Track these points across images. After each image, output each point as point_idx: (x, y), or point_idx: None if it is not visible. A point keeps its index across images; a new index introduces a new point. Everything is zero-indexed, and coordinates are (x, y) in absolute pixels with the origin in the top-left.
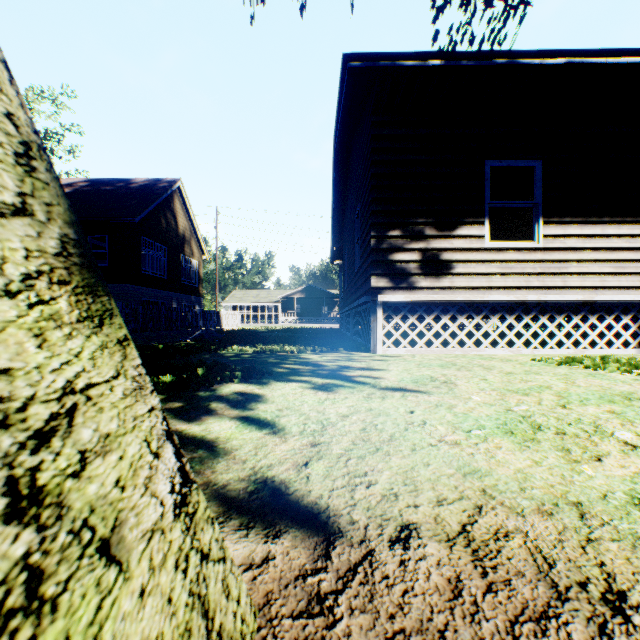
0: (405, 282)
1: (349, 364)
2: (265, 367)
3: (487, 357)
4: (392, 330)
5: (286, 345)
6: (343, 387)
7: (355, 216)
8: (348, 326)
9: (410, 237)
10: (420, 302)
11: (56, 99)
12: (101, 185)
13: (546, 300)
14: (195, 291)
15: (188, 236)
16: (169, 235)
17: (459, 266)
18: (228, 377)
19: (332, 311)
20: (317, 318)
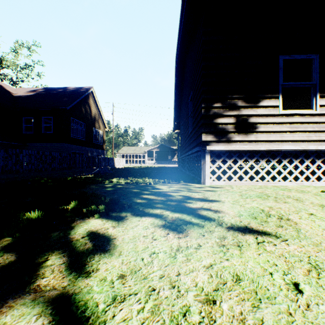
0: (225, 137)
1: (190, 194)
2: (128, 197)
3: (284, 188)
4: (216, 169)
5: (147, 178)
6: (191, 225)
7: (189, 100)
8: (183, 166)
9: (228, 107)
10: (234, 151)
11: (30, 48)
12: (51, 90)
13: (322, 149)
14: (101, 147)
15: (97, 118)
16: (86, 117)
17: (261, 126)
18: (91, 212)
19: (173, 158)
20: (165, 161)
